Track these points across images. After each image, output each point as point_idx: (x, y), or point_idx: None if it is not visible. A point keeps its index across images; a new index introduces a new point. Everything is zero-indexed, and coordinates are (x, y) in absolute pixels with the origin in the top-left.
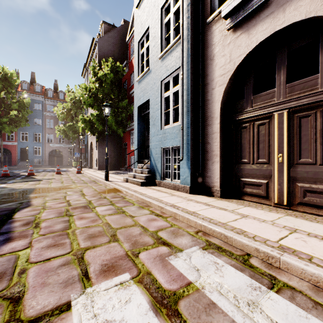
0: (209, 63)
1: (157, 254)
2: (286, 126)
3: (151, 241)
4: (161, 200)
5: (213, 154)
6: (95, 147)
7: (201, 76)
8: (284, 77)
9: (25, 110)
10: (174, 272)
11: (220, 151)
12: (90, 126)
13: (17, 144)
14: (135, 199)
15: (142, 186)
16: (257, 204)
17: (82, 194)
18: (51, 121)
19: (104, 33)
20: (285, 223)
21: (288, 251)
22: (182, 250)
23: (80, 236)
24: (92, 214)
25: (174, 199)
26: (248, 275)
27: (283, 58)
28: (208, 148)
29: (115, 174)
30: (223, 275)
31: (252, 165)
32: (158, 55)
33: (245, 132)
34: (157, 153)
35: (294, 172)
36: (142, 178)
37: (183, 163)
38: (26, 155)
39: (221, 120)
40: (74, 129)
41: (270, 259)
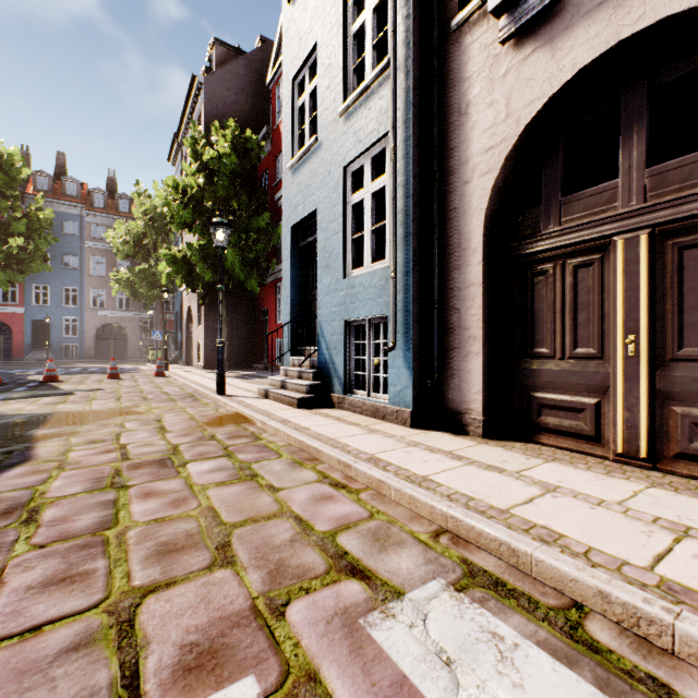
0: (457, 123)
1: (336, 607)
2: (647, 270)
3: (319, 565)
4: (344, 444)
5: (466, 335)
6: (197, 317)
7: (438, 153)
8: (642, 152)
9: (43, 235)
10: (385, 673)
11: (484, 329)
12: (186, 272)
13: (26, 312)
14: (284, 440)
15: (301, 408)
16: (572, 454)
17: (159, 429)
18: (102, 262)
19: (218, 66)
20: (656, 509)
21: (689, 601)
22: (403, 593)
23: (136, 551)
24: (176, 483)
25: (375, 441)
26: (590, 680)
27: (639, 107)
28: (454, 320)
29: (242, 380)
30: (523, 680)
31: (559, 361)
32: (337, 107)
33: (543, 284)
34: (335, 333)
35: (666, 379)
36: (301, 389)
37: (397, 357)
38: (45, 336)
39: (485, 257)
40: (152, 278)
41: (644, 624)
